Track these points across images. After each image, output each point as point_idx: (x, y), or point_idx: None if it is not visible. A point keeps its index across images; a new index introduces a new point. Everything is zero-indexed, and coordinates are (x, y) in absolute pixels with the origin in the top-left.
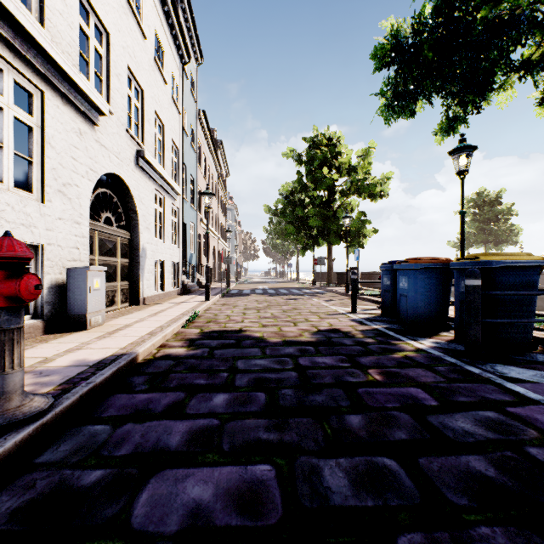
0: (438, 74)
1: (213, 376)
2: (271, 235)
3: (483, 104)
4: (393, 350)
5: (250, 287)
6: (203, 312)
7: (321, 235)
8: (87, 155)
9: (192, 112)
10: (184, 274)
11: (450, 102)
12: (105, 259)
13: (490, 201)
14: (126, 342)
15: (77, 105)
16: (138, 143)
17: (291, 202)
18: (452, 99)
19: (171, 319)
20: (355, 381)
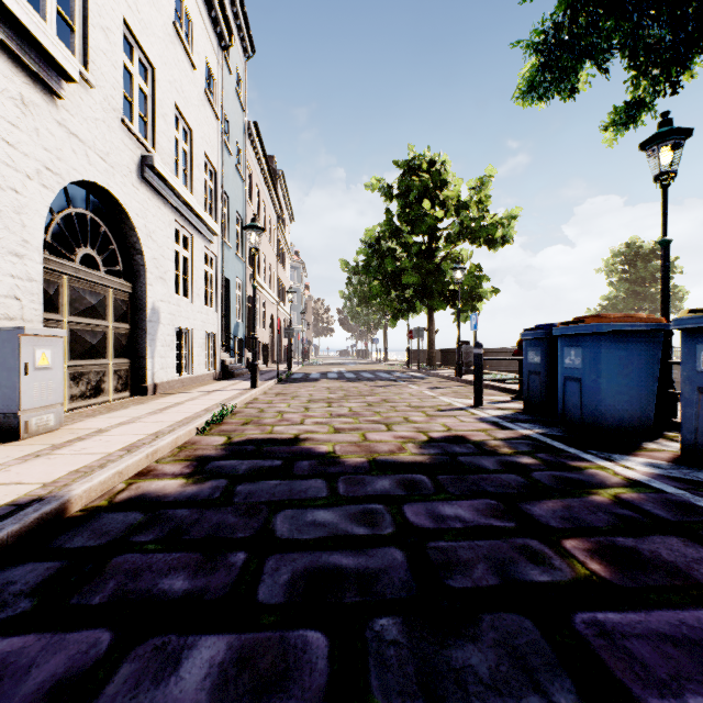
0: (631, 4)
1: (211, 565)
2: (350, 302)
3: (683, 79)
4: (585, 484)
5: (320, 370)
6: (243, 406)
7: (420, 296)
8: (40, 144)
9: (238, 123)
10: (227, 350)
11: (643, 62)
12: (84, 322)
13: (644, 254)
14: (66, 469)
15: (14, 51)
16: (144, 145)
17: (377, 252)
18: (646, 57)
19: (182, 418)
20: (549, 581)
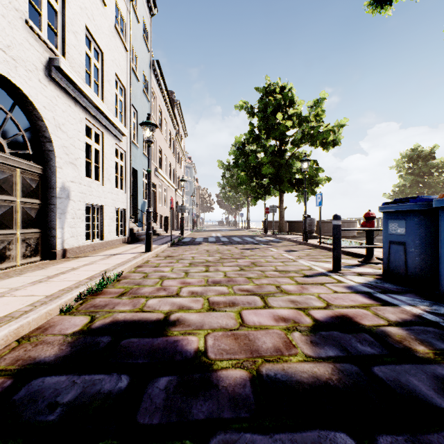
0: None
1: None
2: (224, 189)
3: None
4: None
5: (204, 235)
6: (132, 270)
7: (274, 183)
8: None
9: (145, 60)
10: (135, 221)
11: None
12: None
13: (424, 155)
14: None
15: None
16: (52, 49)
17: (243, 153)
18: None
19: (57, 290)
20: None
